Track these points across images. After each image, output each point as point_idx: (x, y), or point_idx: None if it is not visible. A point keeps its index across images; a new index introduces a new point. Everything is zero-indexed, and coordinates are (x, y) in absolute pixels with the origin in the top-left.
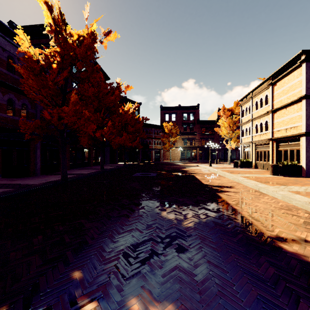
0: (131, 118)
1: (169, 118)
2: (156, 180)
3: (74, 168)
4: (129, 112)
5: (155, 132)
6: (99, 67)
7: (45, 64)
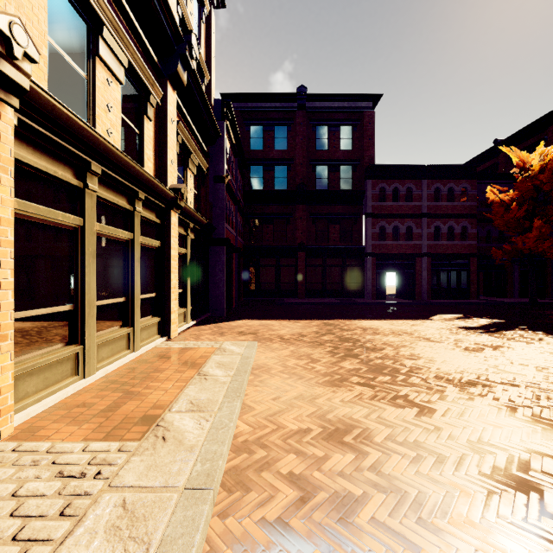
0: None
1: None
2: None
3: None
4: None
5: None
6: None
7: (510, 201)
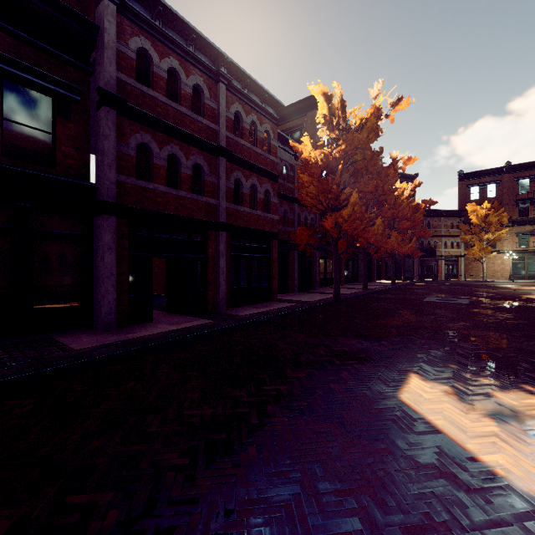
0: (405, 206)
1: (479, 194)
2: (477, 310)
3: (324, 286)
4: (402, 197)
5: (447, 225)
6: (381, 150)
7: (323, 164)
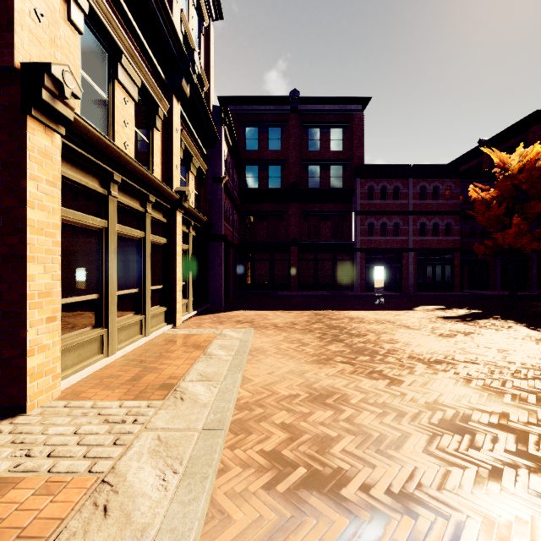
0: None
1: None
2: None
3: None
4: None
5: None
6: None
7: (491, 200)
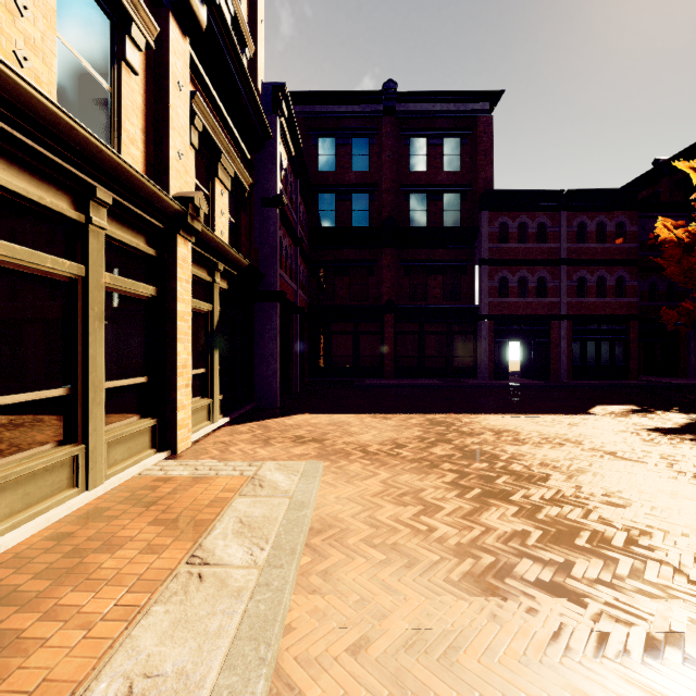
0: None
1: None
2: None
3: None
4: None
5: None
6: None
7: (691, 240)
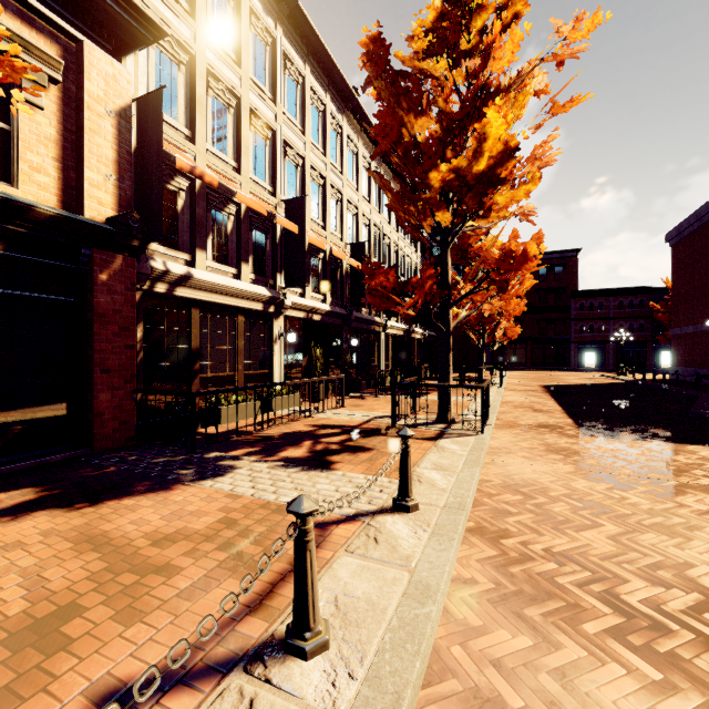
0: None
1: None
2: None
3: None
4: None
5: None
6: None
7: (665, 310)
